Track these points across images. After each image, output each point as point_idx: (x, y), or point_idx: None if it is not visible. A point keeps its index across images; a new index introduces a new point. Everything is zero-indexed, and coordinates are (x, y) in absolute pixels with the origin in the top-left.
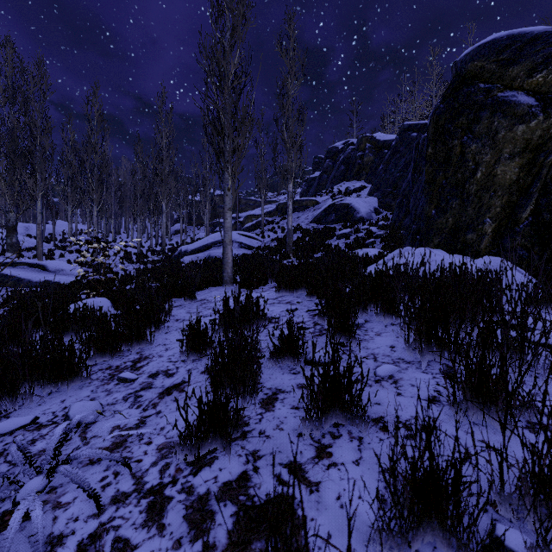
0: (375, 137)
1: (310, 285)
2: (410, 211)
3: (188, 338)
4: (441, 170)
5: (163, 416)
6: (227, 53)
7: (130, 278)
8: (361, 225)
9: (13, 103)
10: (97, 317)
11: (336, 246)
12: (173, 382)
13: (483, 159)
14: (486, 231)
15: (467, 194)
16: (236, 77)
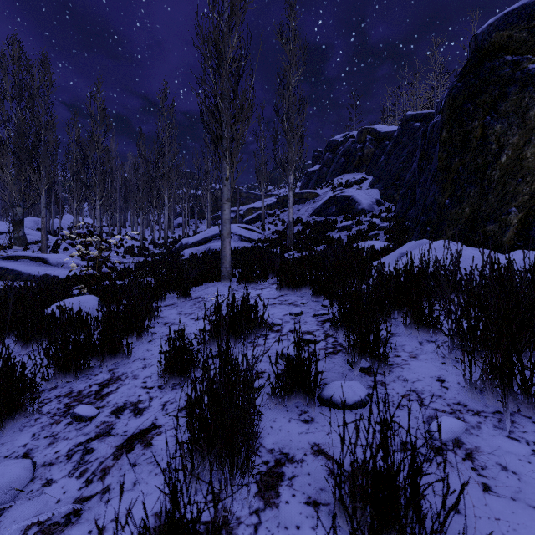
0: (376, 129)
1: (316, 282)
2: (415, 202)
3: (166, 359)
4: (457, 155)
5: (110, 499)
6: (224, 33)
7: (128, 272)
8: (363, 217)
9: (20, 100)
10: (76, 321)
11: (338, 238)
12: (140, 426)
13: (509, 141)
14: (511, 222)
15: (488, 181)
16: (235, 61)
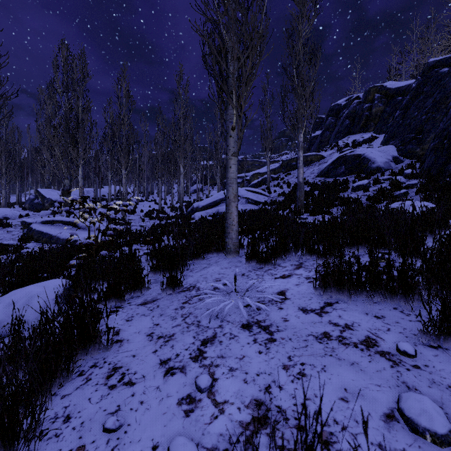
0: (385, 86)
1: (403, 286)
2: None
3: None
4: None
5: None
6: None
7: (137, 237)
8: (379, 175)
9: (67, 92)
10: None
11: (356, 199)
12: None
13: None
14: None
15: None
16: None
